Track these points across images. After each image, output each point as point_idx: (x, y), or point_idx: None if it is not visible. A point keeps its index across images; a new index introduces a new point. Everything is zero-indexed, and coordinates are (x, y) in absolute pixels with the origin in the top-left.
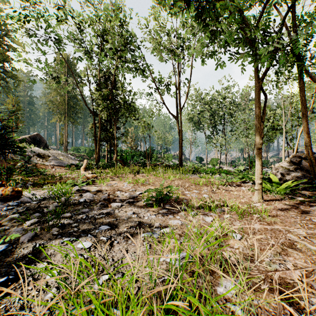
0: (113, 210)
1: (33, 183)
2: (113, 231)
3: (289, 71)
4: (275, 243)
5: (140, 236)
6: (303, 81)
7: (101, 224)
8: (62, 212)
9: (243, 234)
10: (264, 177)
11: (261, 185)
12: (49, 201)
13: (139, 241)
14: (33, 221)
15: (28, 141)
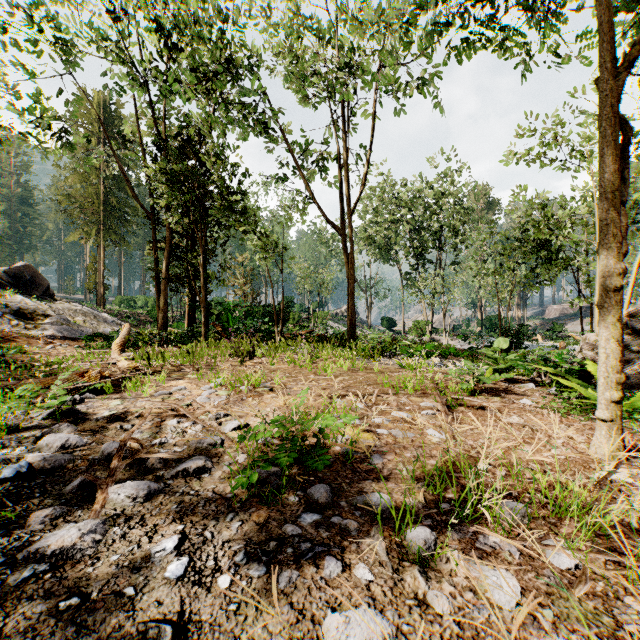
0: (102, 524)
1: None
2: None
3: None
4: None
5: None
6: None
7: None
8: None
9: None
10: (567, 368)
11: (619, 406)
12: None
13: None
14: None
15: (4, 282)
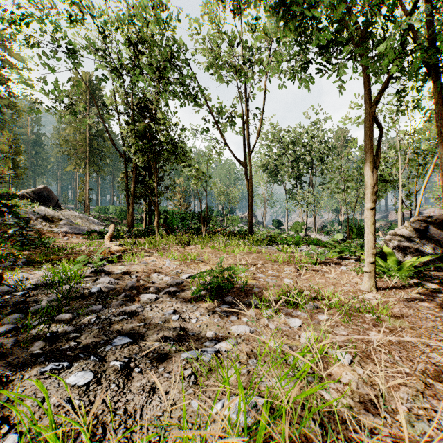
0: (142, 306)
1: (28, 260)
2: (136, 347)
3: (417, 89)
4: (411, 371)
5: (180, 358)
6: (442, 103)
7: (119, 334)
8: (59, 310)
9: (355, 356)
10: None
11: (374, 265)
12: (44, 290)
13: (177, 368)
14: (5, 330)
15: (31, 198)
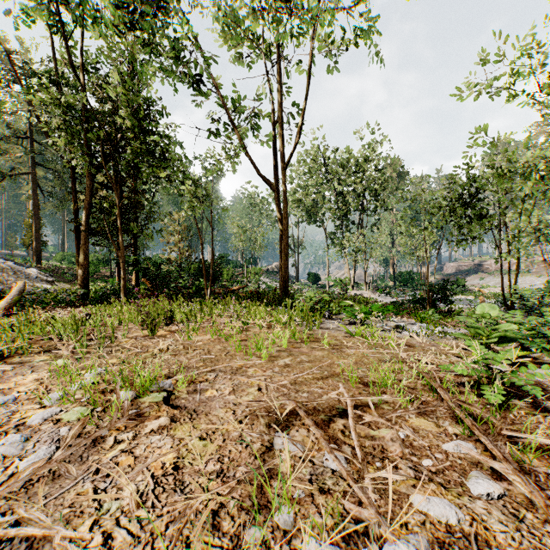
0: None
1: None
2: None
3: None
4: None
5: None
6: None
7: None
8: None
9: None
10: None
11: None
12: None
13: None
14: None
15: None
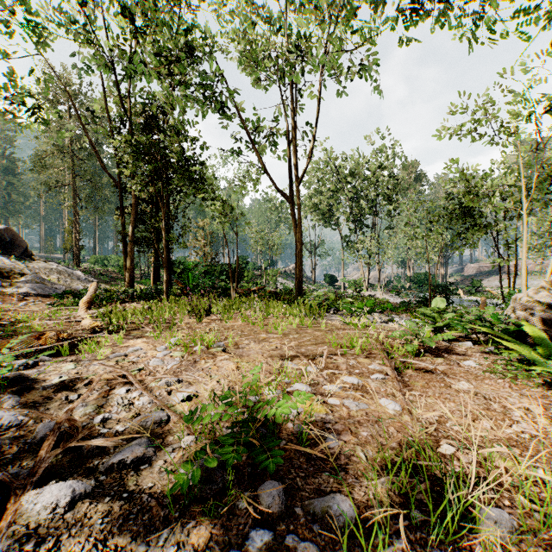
0: None
1: None
2: None
3: None
4: None
5: None
6: None
7: None
8: None
9: None
10: (502, 328)
11: None
12: None
13: None
14: None
15: None
